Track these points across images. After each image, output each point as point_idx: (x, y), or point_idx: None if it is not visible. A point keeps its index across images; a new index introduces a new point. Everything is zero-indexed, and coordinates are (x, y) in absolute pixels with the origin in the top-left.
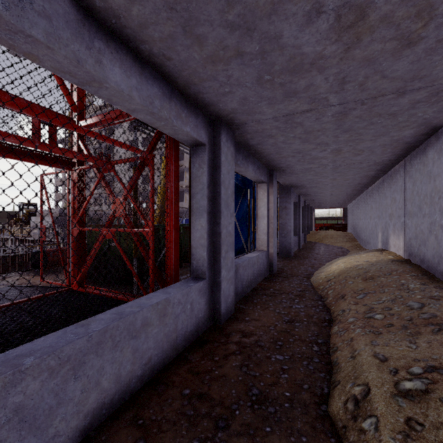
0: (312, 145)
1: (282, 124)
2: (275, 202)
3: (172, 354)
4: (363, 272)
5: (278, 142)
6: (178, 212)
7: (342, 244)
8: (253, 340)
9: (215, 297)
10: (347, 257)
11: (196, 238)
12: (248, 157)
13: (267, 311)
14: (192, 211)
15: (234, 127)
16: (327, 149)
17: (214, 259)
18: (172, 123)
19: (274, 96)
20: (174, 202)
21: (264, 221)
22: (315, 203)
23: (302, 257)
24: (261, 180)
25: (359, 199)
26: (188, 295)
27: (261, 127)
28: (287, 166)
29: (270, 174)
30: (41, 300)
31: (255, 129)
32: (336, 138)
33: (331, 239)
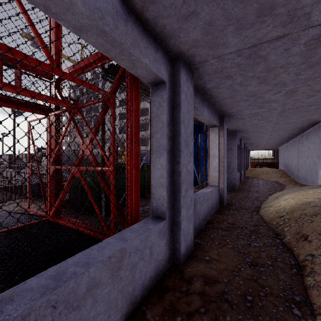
0: (268, 86)
1: (244, 59)
2: (225, 143)
3: (128, 310)
4: (320, 210)
5: (235, 84)
6: (138, 151)
7: (277, 179)
8: (218, 291)
9: (175, 237)
10: (293, 193)
11: (156, 177)
12: (204, 101)
13: (226, 249)
14: (151, 150)
15: (193, 66)
16: (282, 90)
17: (173, 198)
18: (128, 50)
19: (245, 16)
20: (134, 141)
21: (216, 160)
22: (252, 145)
23: (246, 191)
24: (213, 124)
25: (293, 141)
26: (147, 239)
27: (221, 65)
28: (237, 111)
29: (221, 119)
30: (17, 231)
31: (215, 69)
32: (296, 76)
33: (267, 175)
